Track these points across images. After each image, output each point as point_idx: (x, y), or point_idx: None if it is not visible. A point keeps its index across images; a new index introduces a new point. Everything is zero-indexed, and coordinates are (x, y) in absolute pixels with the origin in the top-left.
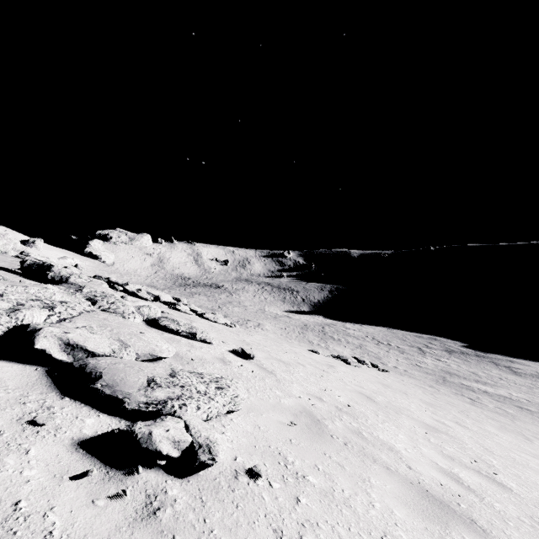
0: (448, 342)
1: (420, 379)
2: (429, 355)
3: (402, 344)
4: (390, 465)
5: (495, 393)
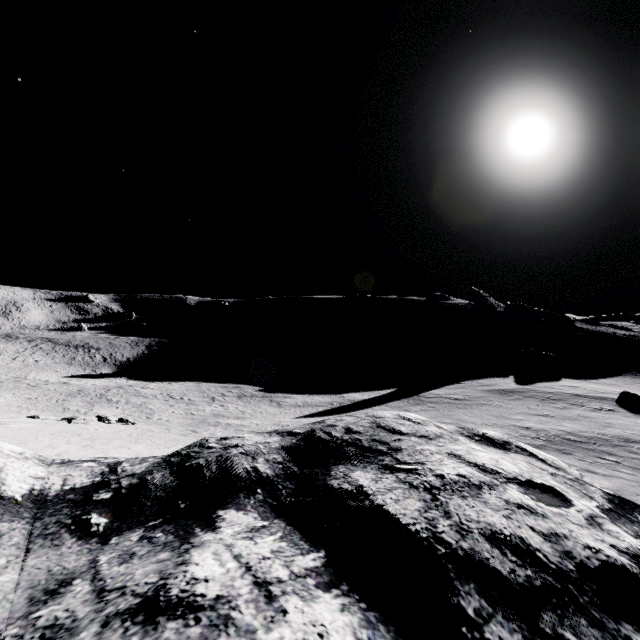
0: (248, 388)
1: (170, 425)
2: (216, 403)
3: (199, 396)
4: None
5: (237, 424)
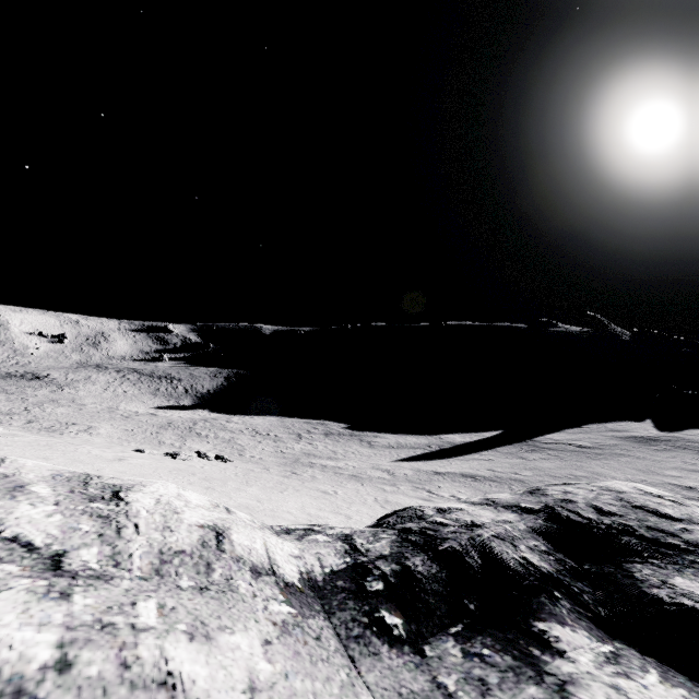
0: (333, 425)
1: (266, 464)
2: (304, 441)
3: (284, 432)
4: None
5: (333, 466)
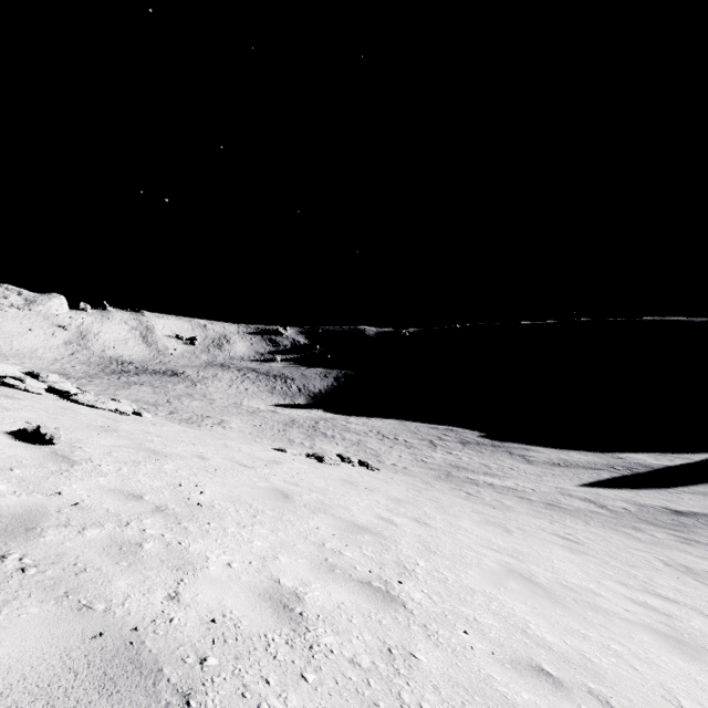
0: (465, 432)
1: (418, 476)
2: (440, 449)
3: (413, 437)
4: (109, 599)
5: (501, 485)
